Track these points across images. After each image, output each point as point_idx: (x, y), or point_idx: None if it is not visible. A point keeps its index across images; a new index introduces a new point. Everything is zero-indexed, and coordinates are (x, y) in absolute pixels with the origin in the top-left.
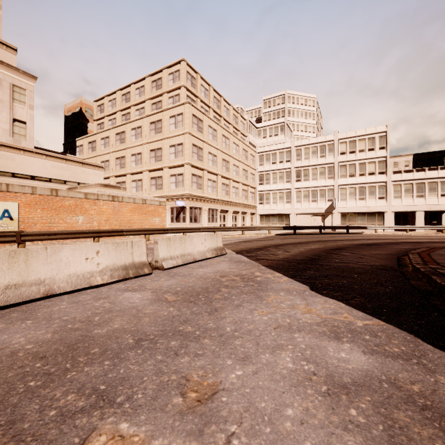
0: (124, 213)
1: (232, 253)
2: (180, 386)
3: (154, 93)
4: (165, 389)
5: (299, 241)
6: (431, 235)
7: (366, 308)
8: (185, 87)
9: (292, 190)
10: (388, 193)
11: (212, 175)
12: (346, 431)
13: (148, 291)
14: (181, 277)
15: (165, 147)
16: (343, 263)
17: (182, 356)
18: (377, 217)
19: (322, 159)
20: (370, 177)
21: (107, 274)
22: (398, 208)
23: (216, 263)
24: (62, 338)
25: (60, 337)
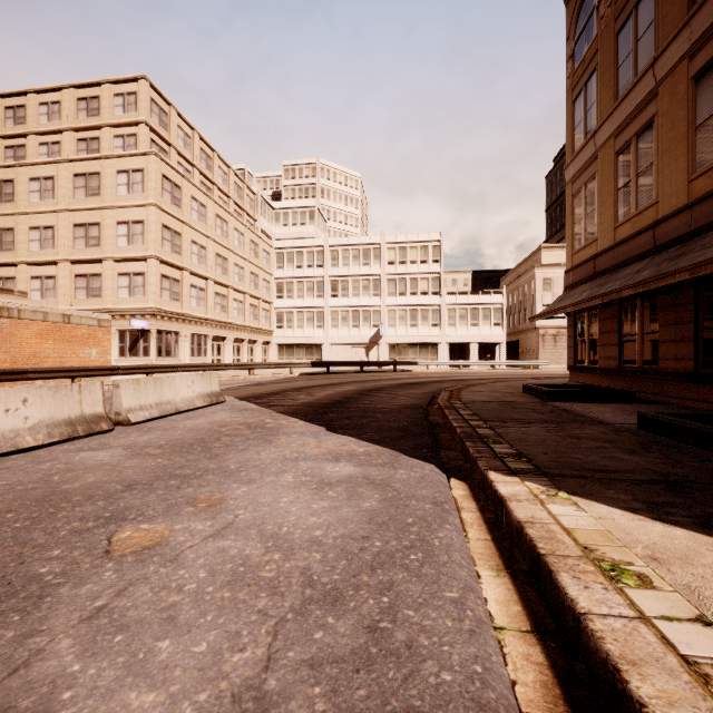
0: (22, 339)
1: (234, 400)
2: (189, 503)
3: (83, 121)
4: (175, 506)
5: (331, 382)
6: (483, 371)
7: (373, 439)
8: (148, 124)
9: (326, 309)
10: (442, 319)
11: (198, 279)
12: (322, 500)
13: (117, 448)
14: (162, 431)
15: (107, 222)
16: (373, 404)
17: (186, 488)
18: (431, 350)
19: (366, 268)
20: (423, 298)
21: (42, 432)
22: (452, 338)
23: (211, 413)
24: (21, 497)
25: (16, 496)
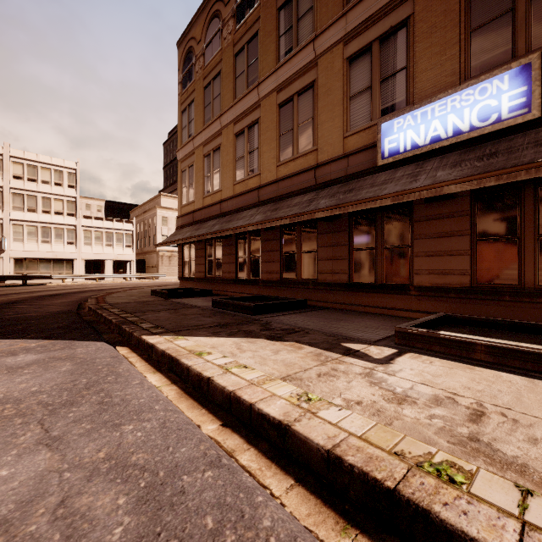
0: None
1: None
2: None
3: None
4: None
5: None
6: (117, 283)
7: (40, 337)
8: None
9: None
10: (78, 239)
11: None
12: (22, 376)
13: None
14: None
15: None
16: (19, 314)
17: None
18: (66, 265)
19: None
20: (58, 217)
21: None
22: (88, 255)
23: None
24: None
25: None
